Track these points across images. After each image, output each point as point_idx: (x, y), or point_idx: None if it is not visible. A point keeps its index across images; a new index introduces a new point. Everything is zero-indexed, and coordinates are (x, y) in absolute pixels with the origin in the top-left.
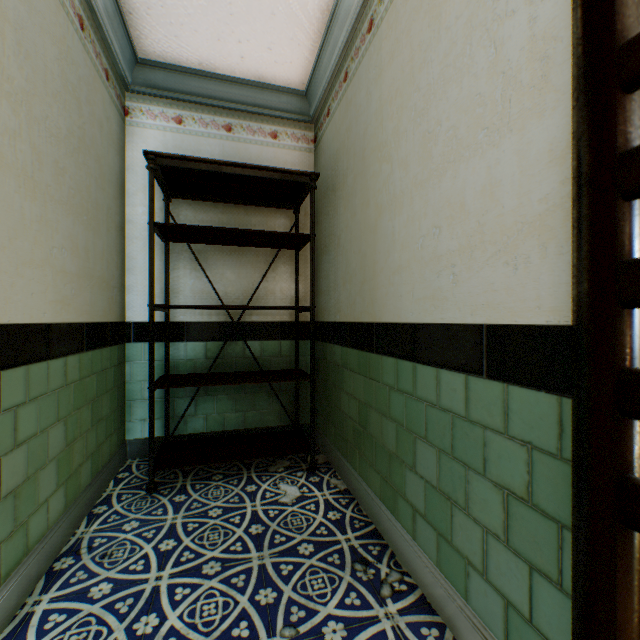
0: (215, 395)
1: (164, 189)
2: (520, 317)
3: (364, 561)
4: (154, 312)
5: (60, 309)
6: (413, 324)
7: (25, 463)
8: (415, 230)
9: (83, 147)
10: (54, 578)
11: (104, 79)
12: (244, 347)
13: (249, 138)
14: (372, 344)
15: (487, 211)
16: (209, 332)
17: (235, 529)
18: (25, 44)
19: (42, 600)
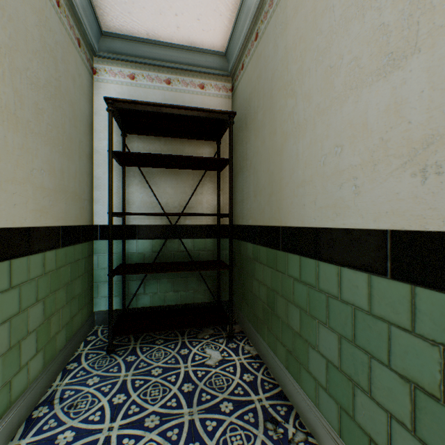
0: (158, 279)
1: (121, 127)
2: (430, 224)
3: (274, 420)
4: (112, 218)
5: (39, 216)
6: (315, 228)
7: (8, 336)
8: (317, 150)
9: (59, 94)
10: (31, 425)
11: (76, 45)
12: (180, 243)
13: (183, 89)
14: (278, 243)
15: (392, 127)
16: (154, 232)
17: (171, 387)
18: (8, 10)
19: (20, 444)
